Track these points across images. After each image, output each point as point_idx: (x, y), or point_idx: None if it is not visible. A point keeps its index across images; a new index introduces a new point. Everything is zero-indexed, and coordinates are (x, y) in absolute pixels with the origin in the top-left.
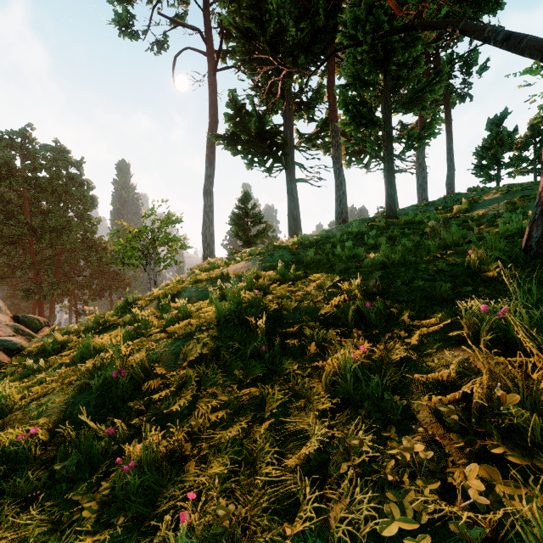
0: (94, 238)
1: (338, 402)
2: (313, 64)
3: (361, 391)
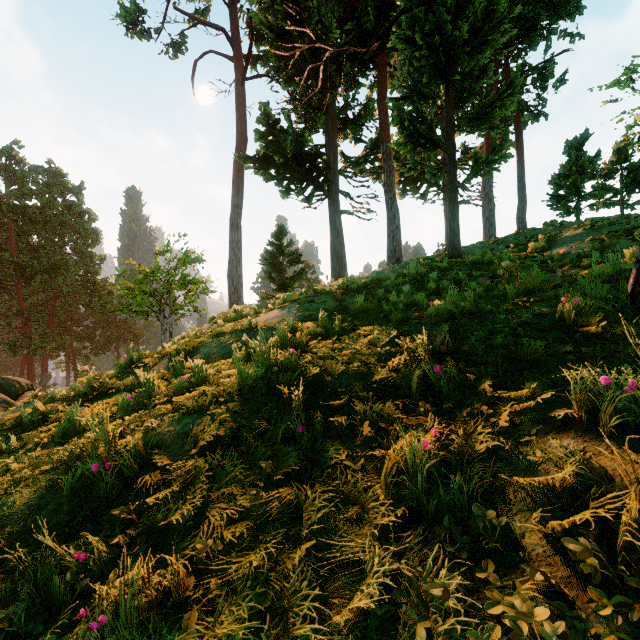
0: (97, 280)
1: (403, 511)
2: (361, 73)
3: (438, 500)
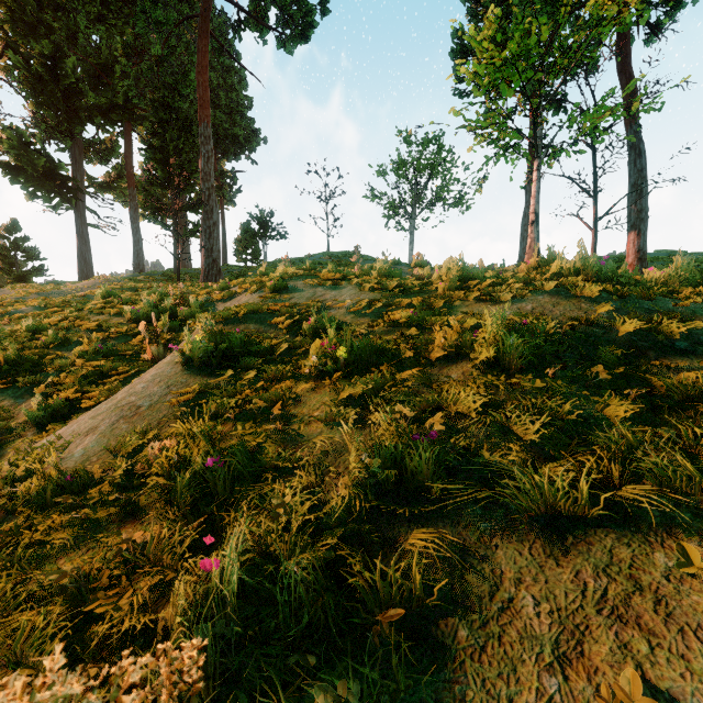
0: None
1: None
2: (109, 124)
3: None
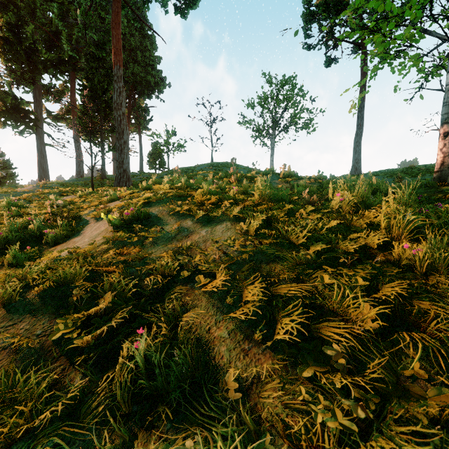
0: None
1: None
2: (60, 74)
3: None
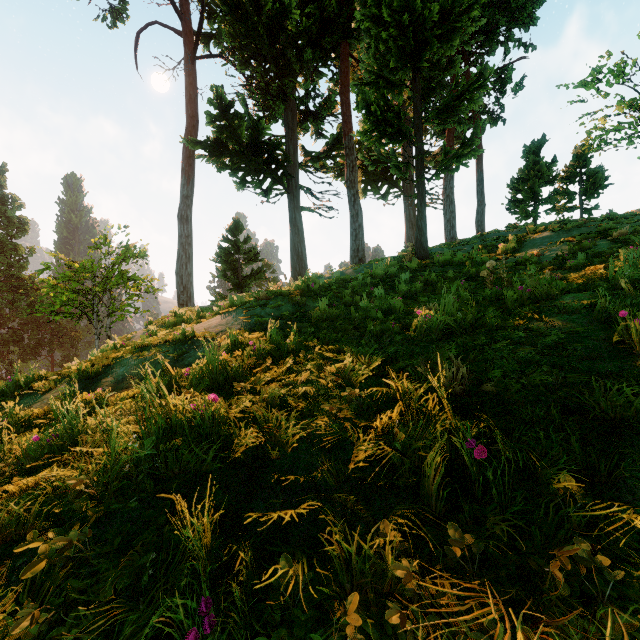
0: (23, 276)
1: None
2: (322, 62)
3: None
